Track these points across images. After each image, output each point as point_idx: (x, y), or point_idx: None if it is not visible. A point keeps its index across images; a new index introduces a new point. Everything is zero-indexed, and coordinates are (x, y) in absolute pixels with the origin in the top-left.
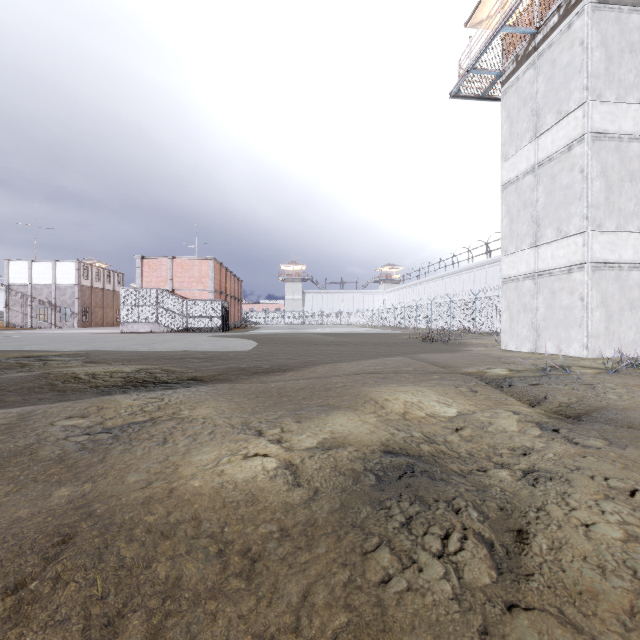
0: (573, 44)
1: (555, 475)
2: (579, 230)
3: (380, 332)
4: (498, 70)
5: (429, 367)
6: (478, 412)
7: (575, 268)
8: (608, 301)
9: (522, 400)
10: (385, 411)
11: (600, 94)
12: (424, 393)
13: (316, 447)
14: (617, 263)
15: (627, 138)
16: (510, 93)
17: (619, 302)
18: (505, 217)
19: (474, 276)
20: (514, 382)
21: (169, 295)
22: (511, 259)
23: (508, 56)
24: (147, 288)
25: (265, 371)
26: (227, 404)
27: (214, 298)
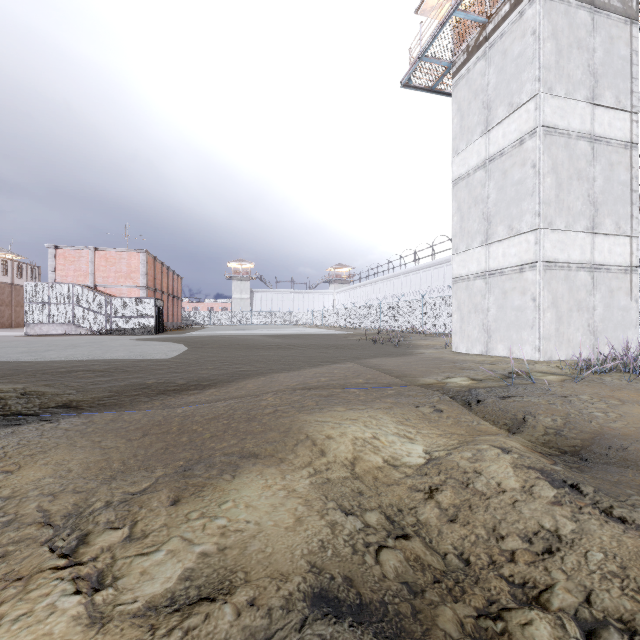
0: (525, 34)
1: None
2: (531, 227)
3: (329, 333)
4: (449, 61)
5: (382, 377)
6: (454, 453)
7: (527, 267)
8: (558, 302)
9: (497, 423)
10: (325, 460)
11: (551, 87)
12: (379, 421)
13: (171, 597)
14: (566, 263)
15: (575, 135)
16: (461, 85)
17: (568, 303)
18: (456, 214)
19: (420, 277)
20: (481, 397)
21: (89, 292)
22: (462, 258)
23: (459, 47)
24: (60, 283)
25: (177, 388)
26: (86, 454)
27: (146, 296)
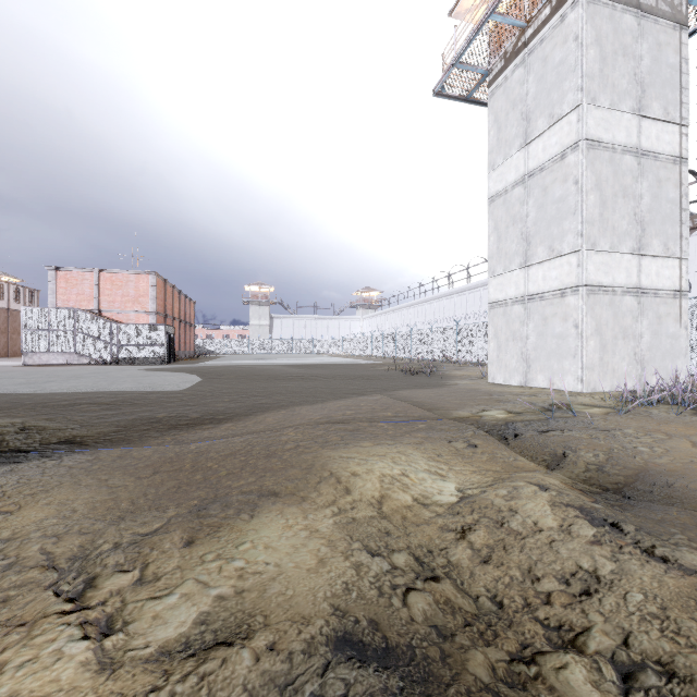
0: (567, 39)
1: (694, 693)
2: (573, 248)
3: (356, 363)
4: (485, 68)
5: (412, 410)
6: (488, 491)
7: (569, 291)
8: (602, 329)
9: (536, 459)
10: (350, 498)
11: (595, 97)
12: (409, 457)
13: (185, 642)
14: (611, 287)
15: (620, 149)
16: (498, 94)
17: (613, 330)
18: (492, 234)
19: (455, 302)
20: (519, 431)
21: (93, 317)
22: (499, 281)
23: (496, 53)
24: (61, 308)
25: (190, 423)
26: (91, 493)
27: (156, 322)
